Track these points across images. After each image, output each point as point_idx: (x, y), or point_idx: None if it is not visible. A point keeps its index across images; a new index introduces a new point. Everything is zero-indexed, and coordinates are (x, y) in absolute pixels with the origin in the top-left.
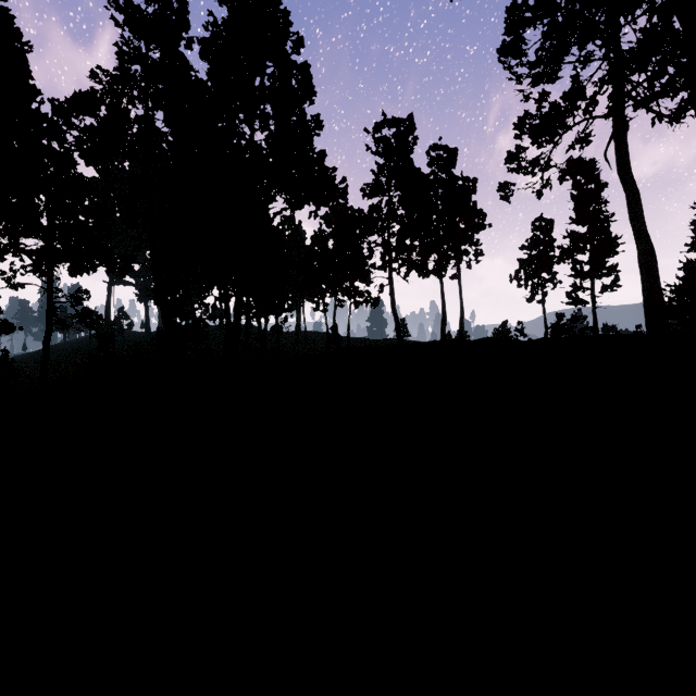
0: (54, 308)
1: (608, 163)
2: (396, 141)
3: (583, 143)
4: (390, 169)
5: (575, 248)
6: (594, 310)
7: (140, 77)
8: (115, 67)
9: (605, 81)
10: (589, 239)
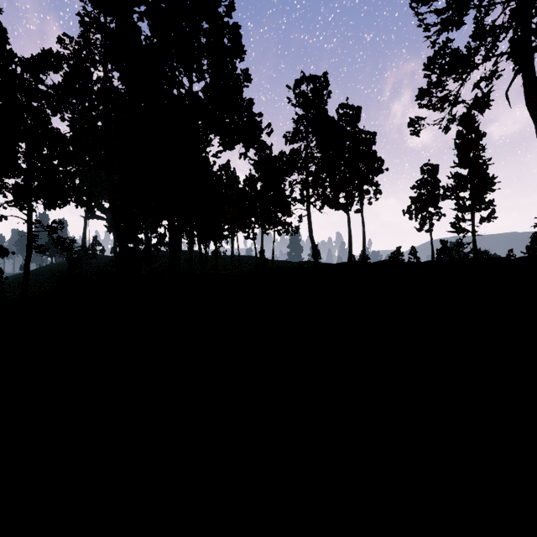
0: (34, 236)
1: (508, 101)
2: (313, 95)
3: (494, 75)
4: (308, 118)
5: (458, 187)
6: (474, 237)
7: (101, 45)
8: (79, 35)
9: (505, 27)
10: (471, 179)
